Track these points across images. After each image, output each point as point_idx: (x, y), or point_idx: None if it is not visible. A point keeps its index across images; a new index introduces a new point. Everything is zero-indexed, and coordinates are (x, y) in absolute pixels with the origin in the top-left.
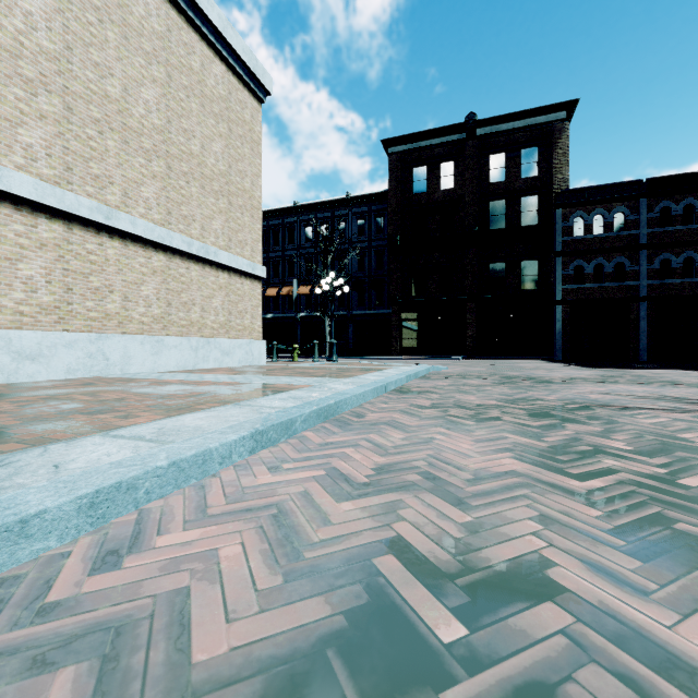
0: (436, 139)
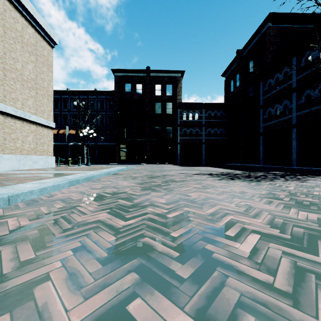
0: (135, 73)
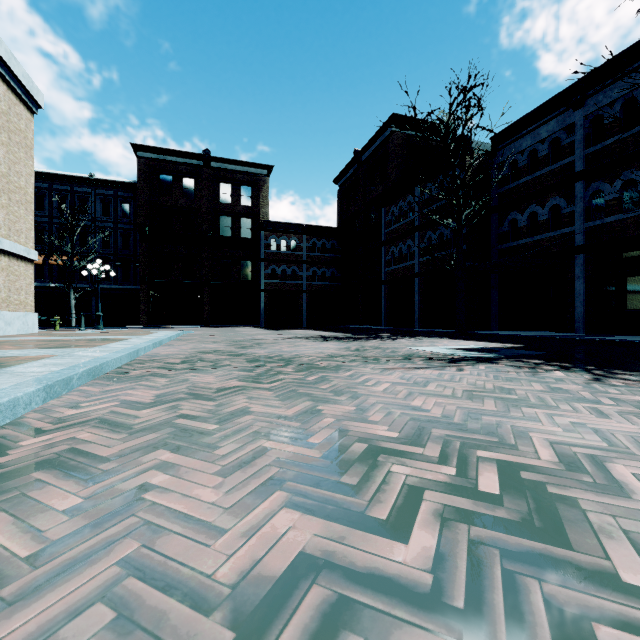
0: (181, 158)
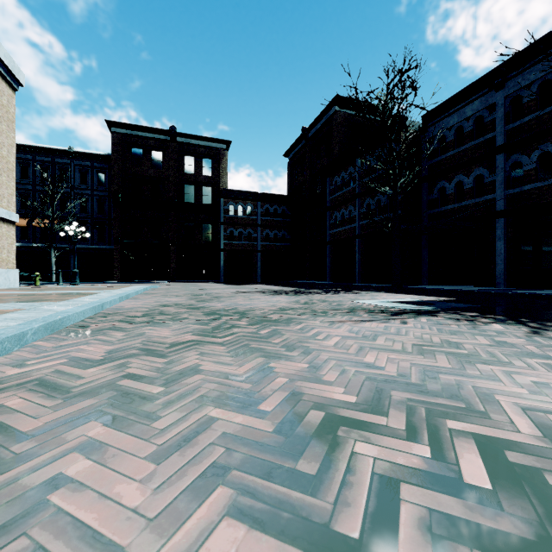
0: (150, 133)
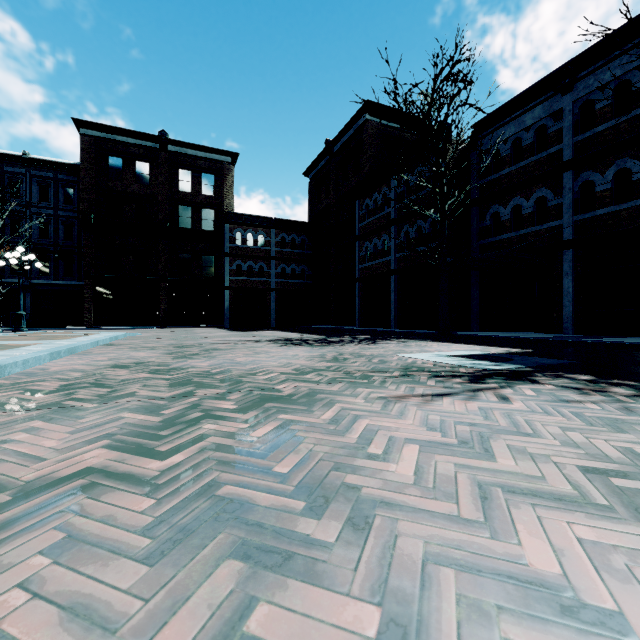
0: (133, 139)
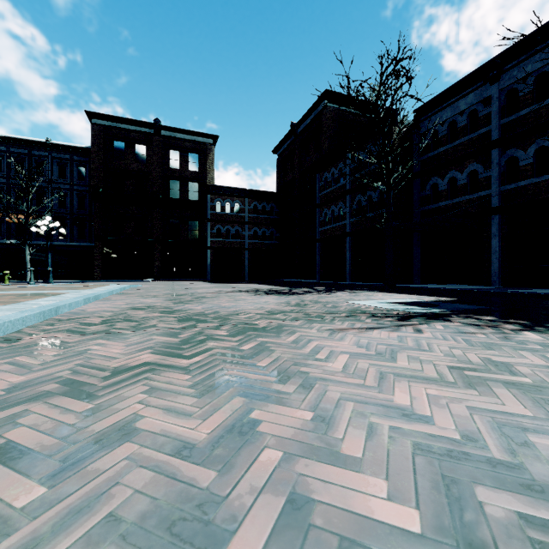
0: (133, 126)
